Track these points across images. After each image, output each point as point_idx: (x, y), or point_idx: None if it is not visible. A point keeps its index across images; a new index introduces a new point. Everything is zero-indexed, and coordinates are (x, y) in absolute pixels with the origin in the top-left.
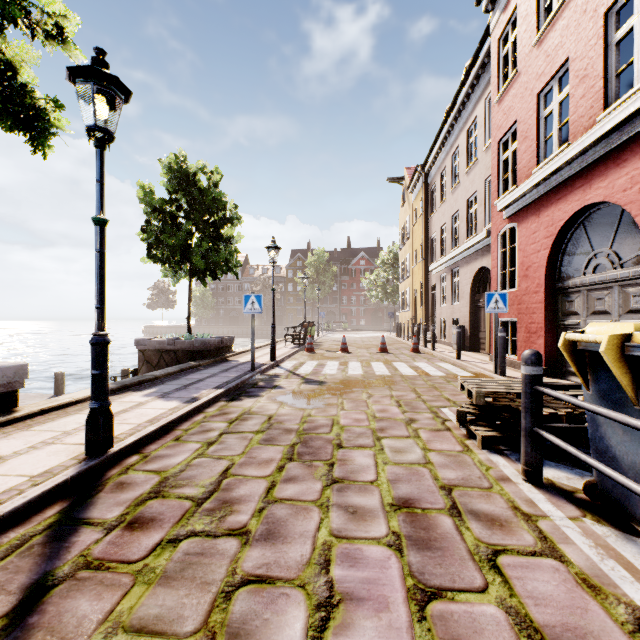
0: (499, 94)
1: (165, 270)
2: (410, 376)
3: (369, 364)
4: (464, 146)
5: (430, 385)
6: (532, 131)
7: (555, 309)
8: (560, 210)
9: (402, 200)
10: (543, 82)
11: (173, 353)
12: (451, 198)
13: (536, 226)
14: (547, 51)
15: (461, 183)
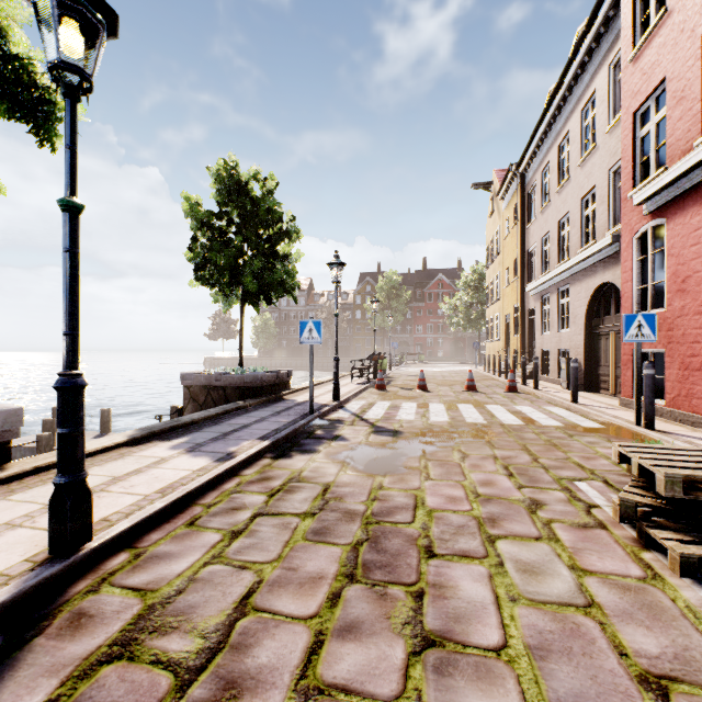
0: (635, 48)
1: (215, 294)
2: (514, 426)
3: (455, 407)
4: (576, 131)
5: (546, 441)
6: (693, 87)
7: None
8: None
9: (490, 209)
10: None
11: (221, 390)
12: (557, 199)
13: (701, 219)
14: None
15: (572, 179)
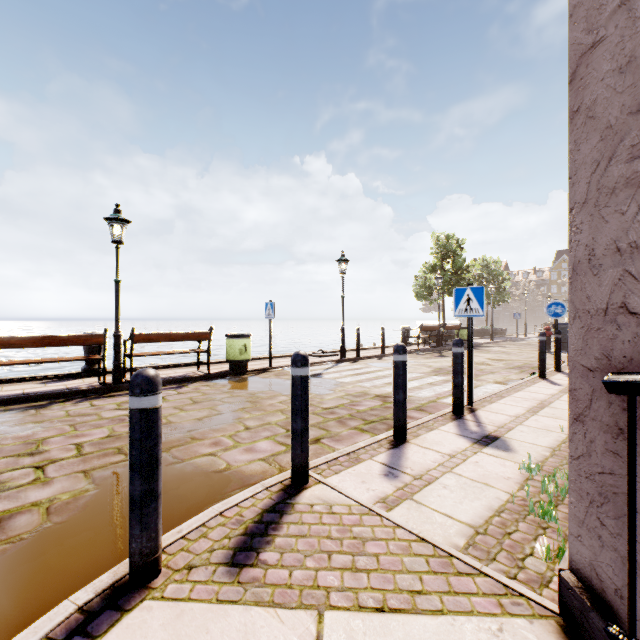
0: None
1: None
2: None
3: None
4: None
5: None
6: None
7: None
8: None
9: None
10: None
11: (482, 333)
12: None
13: None
14: None
15: None
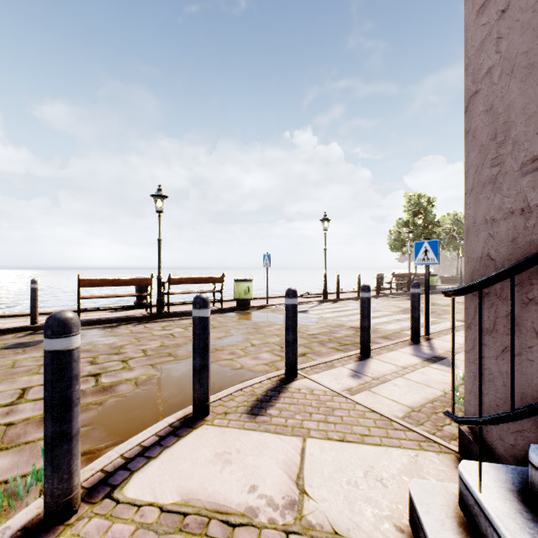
0: None
1: (446, 252)
2: None
3: None
4: None
5: None
6: None
7: None
8: None
9: None
10: None
11: (453, 280)
12: None
13: None
14: None
15: None
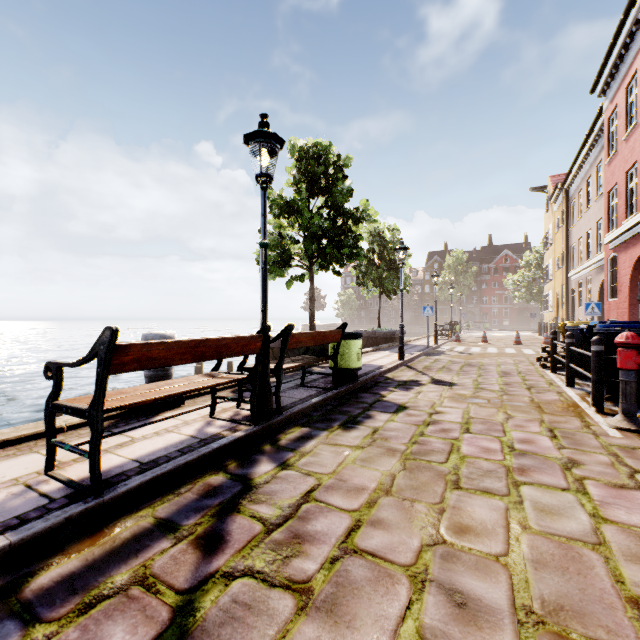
0: (607, 160)
1: (363, 290)
2: (529, 354)
3: (503, 349)
4: (594, 178)
5: None
6: (623, 196)
7: (637, 313)
8: (634, 252)
9: (546, 206)
10: (627, 167)
11: (374, 339)
12: (585, 217)
13: (624, 259)
14: (629, 149)
15: (592, 207)
